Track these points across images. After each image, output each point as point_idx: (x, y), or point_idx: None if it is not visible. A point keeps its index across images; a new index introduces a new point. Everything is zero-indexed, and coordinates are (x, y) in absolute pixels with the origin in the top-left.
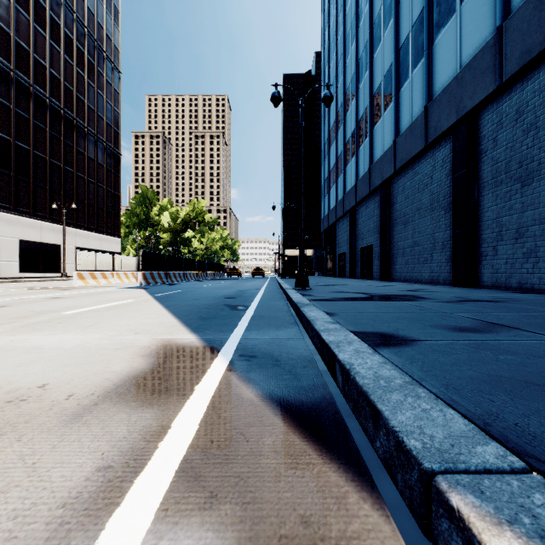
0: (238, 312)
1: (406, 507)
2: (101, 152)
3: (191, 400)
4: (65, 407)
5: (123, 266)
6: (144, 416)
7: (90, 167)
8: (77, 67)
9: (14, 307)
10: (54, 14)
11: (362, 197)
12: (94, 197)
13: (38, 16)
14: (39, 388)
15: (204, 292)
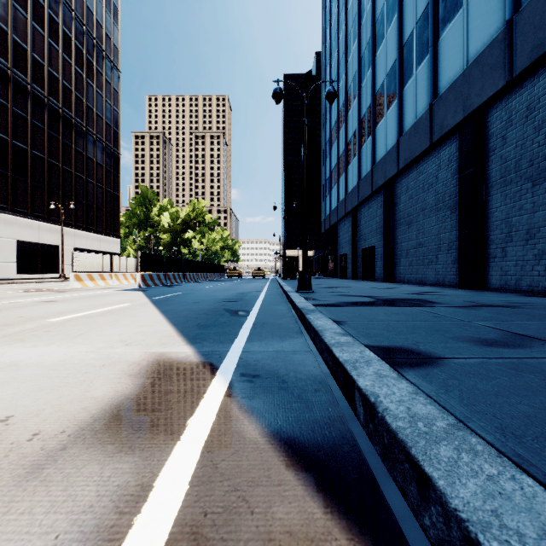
0: (239, 319)
1: (412, 517)
2: (100, 151)
3: (181, 442)
4: (24, 453)
5: (122, 268)
6: (121, 469)
7: (89, 167)
8: (75, 66)
9: (3, 313)
10: (53, 12)
11: (364, 198)
12: (93, 198)
13: (36, 14)
14: (0, 423)
15: (204, 295)
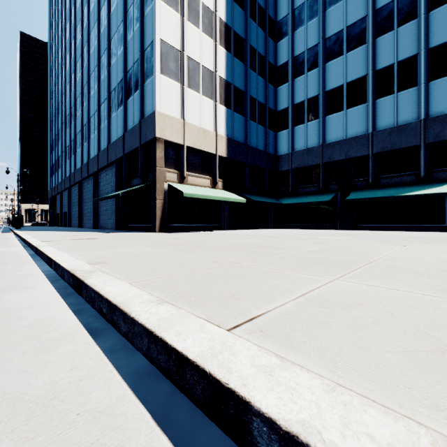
0: None
1: (56, 286)
2: None
3: None
4: None
5: None
6: None
7: None
8: None
9: None
10: None
11: (63, 189)
12: None
13: None
14: None
15: None
